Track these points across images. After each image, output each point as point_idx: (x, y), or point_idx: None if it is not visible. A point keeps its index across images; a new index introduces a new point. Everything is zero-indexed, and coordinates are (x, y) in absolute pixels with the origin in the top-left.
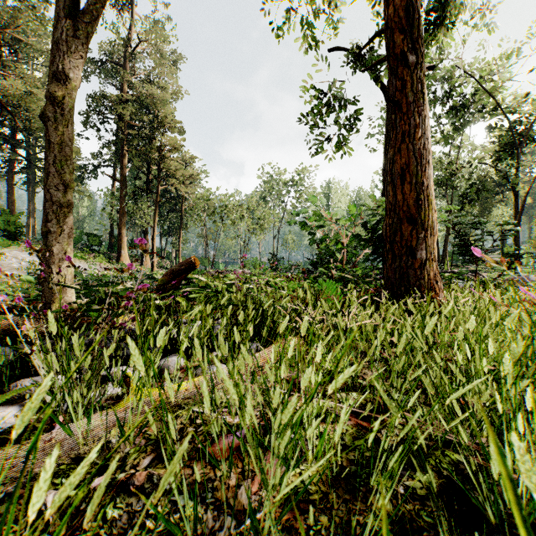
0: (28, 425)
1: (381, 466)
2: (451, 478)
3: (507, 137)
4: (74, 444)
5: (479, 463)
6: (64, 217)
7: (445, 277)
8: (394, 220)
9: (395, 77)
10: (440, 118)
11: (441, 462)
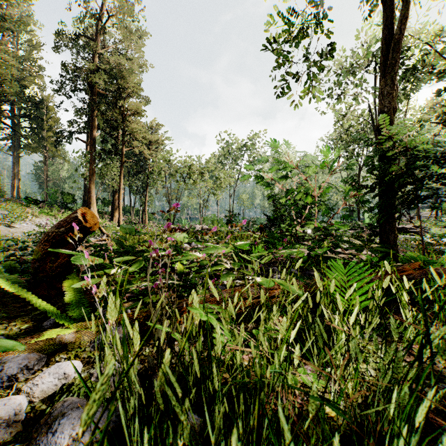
0: None
1: None
2: None
3: None
4: None
5: None
6: None
7: (442, 237)
8: None
9: None
10: None
11: None
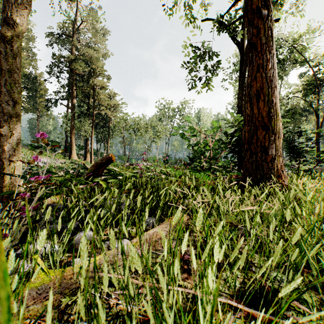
0: None
1: None
2: None
3: (311, 80)
4: None
5: None
6: (13, 124)
7: None
8: (251, 127)
9: (252, 26)
10: None
11: None
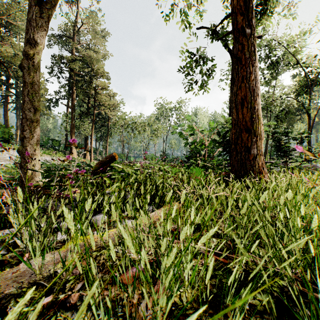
0: (4, 260)
1: (233, 290)
2: (280, 298)
3: (303, 81)
4: (33, 273)
5: (299, 289)
6: (34, 128)
7: (267, 165)
8: (237, 130)
9: (238, 42)
10: (263, 70)
11: (272, 286)
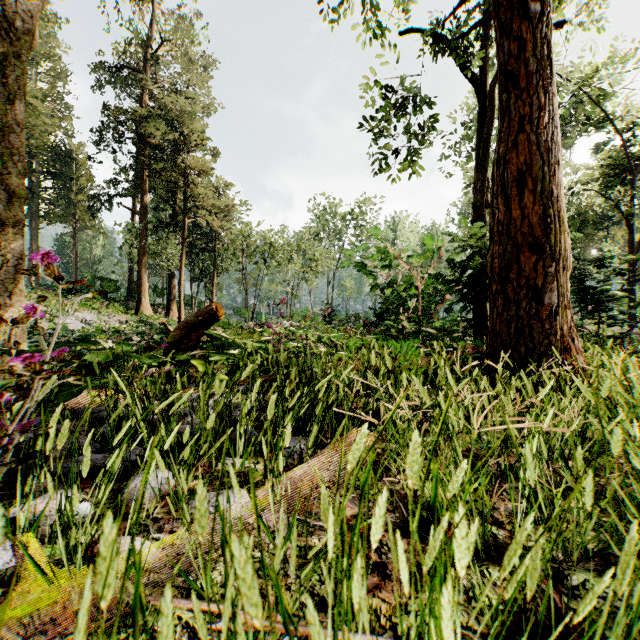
0: None
1: None
2: None
3: (617, 158)
4: None
5: None
6: (8, 241)
7: None
8: (506, 248)
9: (508, 37)
10: None
11: None
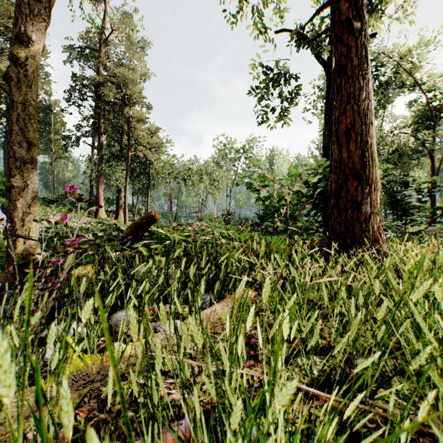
0: None
1: None
2: None
3: (424, 111)
4: None
5: None
6: (28, 173)
7: None
8: (339, 177)
9: (340, 43)
10: None
11: None
